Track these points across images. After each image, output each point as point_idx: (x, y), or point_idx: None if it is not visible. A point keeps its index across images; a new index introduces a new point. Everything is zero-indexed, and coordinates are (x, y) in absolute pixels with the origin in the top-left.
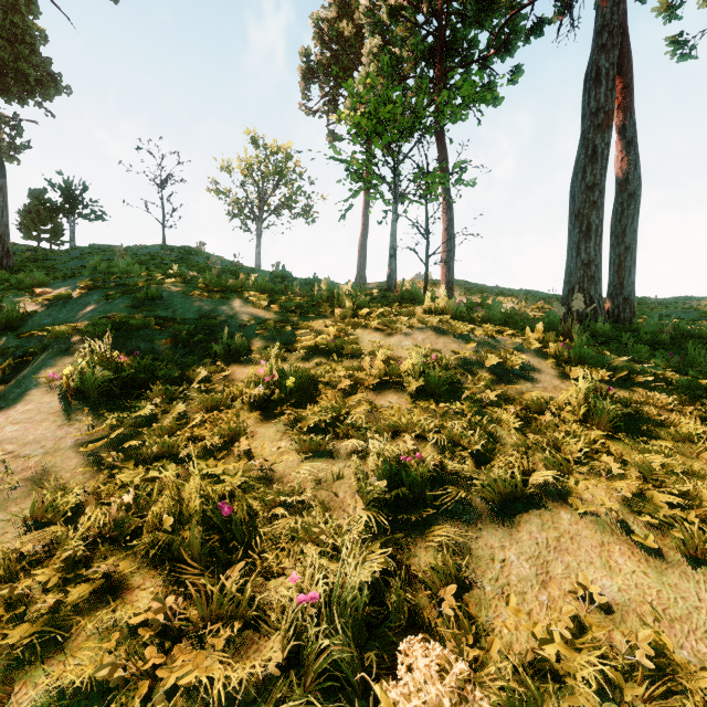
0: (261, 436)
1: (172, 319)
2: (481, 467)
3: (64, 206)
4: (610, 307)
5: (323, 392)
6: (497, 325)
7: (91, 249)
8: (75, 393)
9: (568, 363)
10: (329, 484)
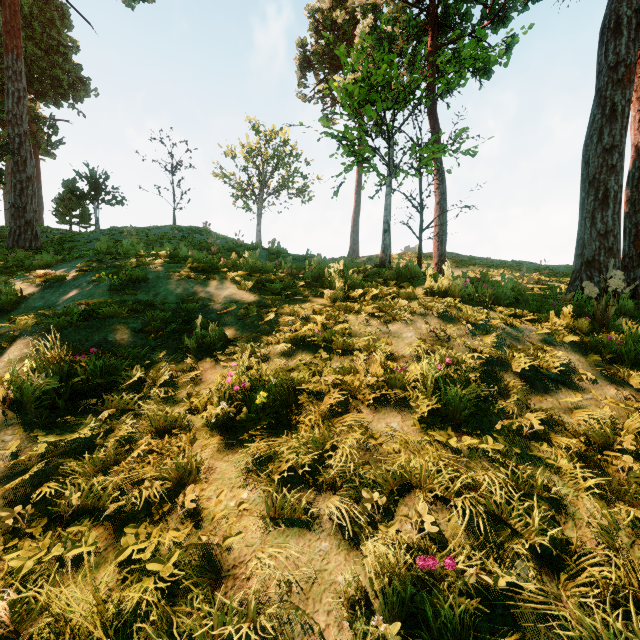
0: (218, 478)
1: (151, 304)
2: (548, 570)
3: (90, 193)
4: (625, 281)
5: (304, 408)
6: (507, 305)
7: (110, 230)
8: (16, 401)
9: (617, 362)
10: (304, 590)
